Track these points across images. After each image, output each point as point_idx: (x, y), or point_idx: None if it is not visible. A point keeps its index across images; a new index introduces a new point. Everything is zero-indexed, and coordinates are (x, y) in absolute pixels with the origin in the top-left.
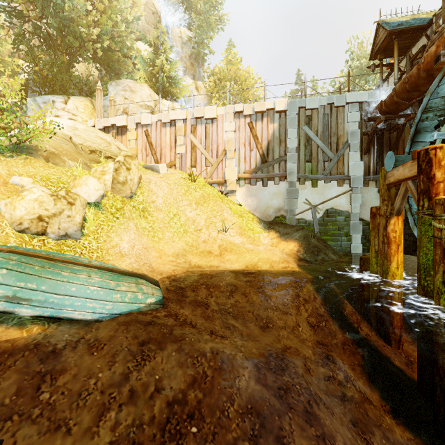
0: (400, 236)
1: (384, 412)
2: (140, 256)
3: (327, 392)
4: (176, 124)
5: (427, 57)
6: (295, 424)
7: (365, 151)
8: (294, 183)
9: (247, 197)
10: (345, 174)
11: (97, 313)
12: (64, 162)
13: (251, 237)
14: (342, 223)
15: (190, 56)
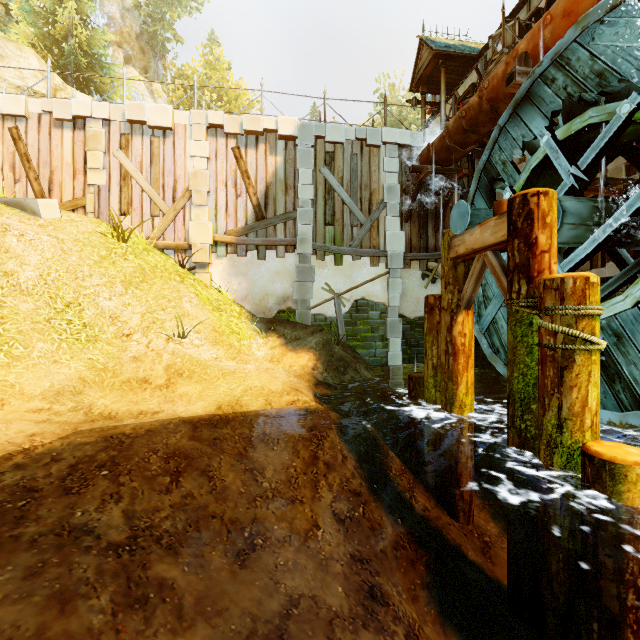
0: (470, 343)
1: None
2: None
3: None
4: (86, 125)
5: (493, 80)
6: None
7: (406, 217)
8: (308, 256)
9: (231, 276)
10: (380, 248)
11: None
12: None
13: (234, 347)
14: (376, 321)
15: (138, 35)
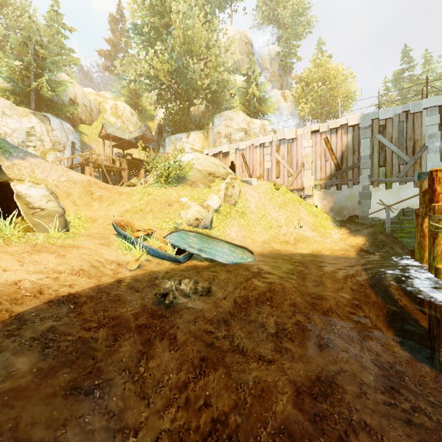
0: None
1: (393, 341)
2: (241, 241)
3: (347, 317)
4: (264, 146)
5: None
6: (316, 314)
7: None
8: (367, 186)
9: (323, 199)
10: None
11: (227, 261)
12: (198, 186)
13: (321, 232)
14: None
15: (278, 69)
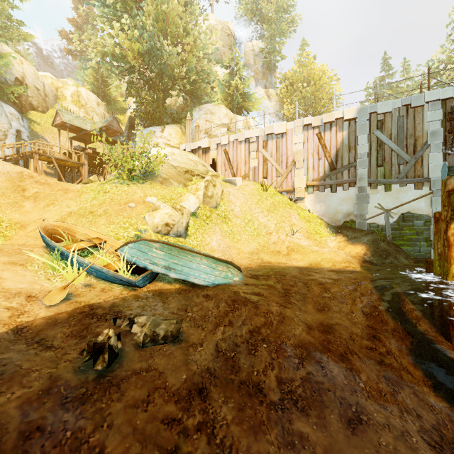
0: None
1: (424, 385)
2: (224, 252)
3: (366, 356)
4: (250, 141)
5: None
6: (331, 359)
7: (449, 151)
8: (364, 188)
9: (316, 203)
10: (424, 176)
11: (206, 281)
12: (171, 183)
13: (317, 240)
14: (421, 228)
15: (261, 66)
